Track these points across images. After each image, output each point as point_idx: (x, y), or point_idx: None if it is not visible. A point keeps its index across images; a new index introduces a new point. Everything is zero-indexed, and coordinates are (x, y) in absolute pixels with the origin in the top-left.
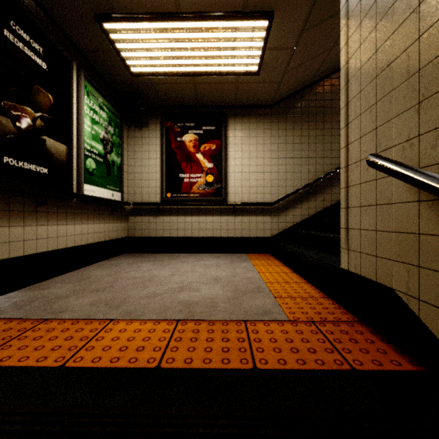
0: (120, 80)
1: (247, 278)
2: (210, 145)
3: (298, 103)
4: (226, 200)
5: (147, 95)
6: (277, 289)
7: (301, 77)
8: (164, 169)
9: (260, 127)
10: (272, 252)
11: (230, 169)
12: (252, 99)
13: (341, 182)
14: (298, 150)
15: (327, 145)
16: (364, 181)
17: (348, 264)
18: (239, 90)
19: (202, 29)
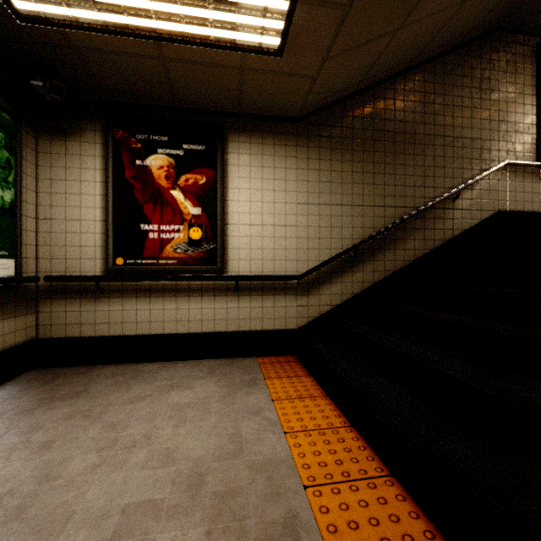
0: None
1: (263, 463)
2: (197, 177)
3: (338, 119)
4: (223, 271)
5: (70, 72)
6: (337, 524)
7: (346, 75)
8: (110, 215)
9: (281, 152)
10: (299, 355)
11: (230, 219)
12: (268, 104)
13: None
14: (337, 193)
15: (379, 188)
16: None
17: None
18: (245, 84)
19: None
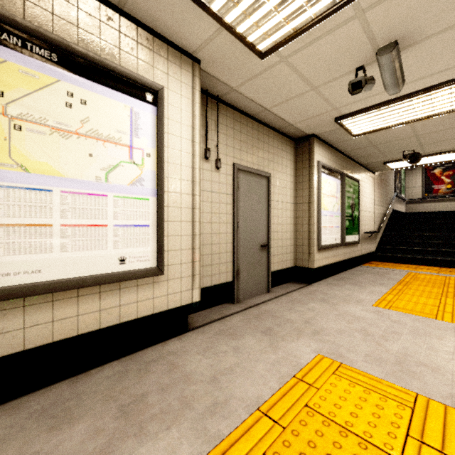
0: None
1: None
2: (449, 172)
3: None
4: None
5: None
6: None
7: None
8: (423, 185)
9: None
10: None
11: None
12: None
13: None
14: None
15: None
16: None
17: None
18: None
19: None
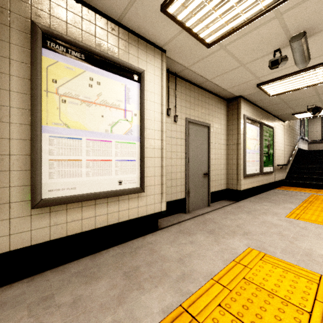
0: None
1: None
2: None
3: None
4: None
5: None
6: None
7: None
8: (322, 130)
9: None
10: None
11: None
12: None
13: None
14: None
15: None
16: None
17: None
18: None
19: None
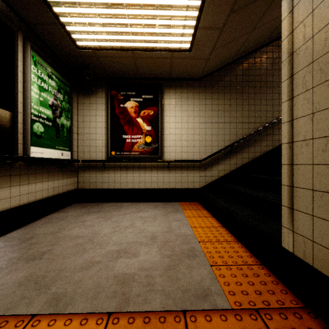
0: (68, 53)
1: (181, 235)
2: (149, 111)
3: (222, 77)
4: (162, 158)
5: (93, 66)
6: (211, 251)
7: (225, 55)
8: (109, 131)
9: (191, 96)
10: (201, 201)
11: (165, 132)
12: (184, 72)
13: (283, 157)
14: (221, 116)
15: (245, 113)
16: (319, 163)
17: (293, 246)
18: (173, 64)
19: (140, 5)
